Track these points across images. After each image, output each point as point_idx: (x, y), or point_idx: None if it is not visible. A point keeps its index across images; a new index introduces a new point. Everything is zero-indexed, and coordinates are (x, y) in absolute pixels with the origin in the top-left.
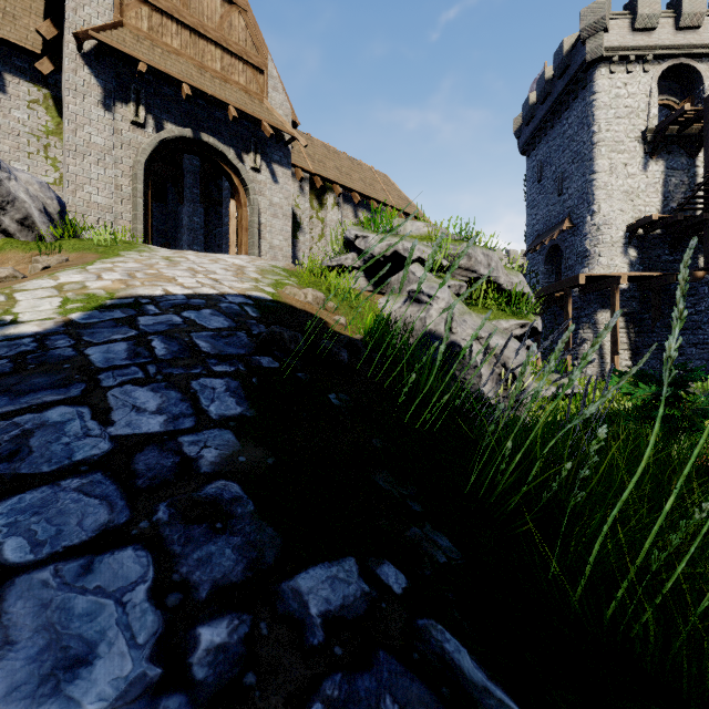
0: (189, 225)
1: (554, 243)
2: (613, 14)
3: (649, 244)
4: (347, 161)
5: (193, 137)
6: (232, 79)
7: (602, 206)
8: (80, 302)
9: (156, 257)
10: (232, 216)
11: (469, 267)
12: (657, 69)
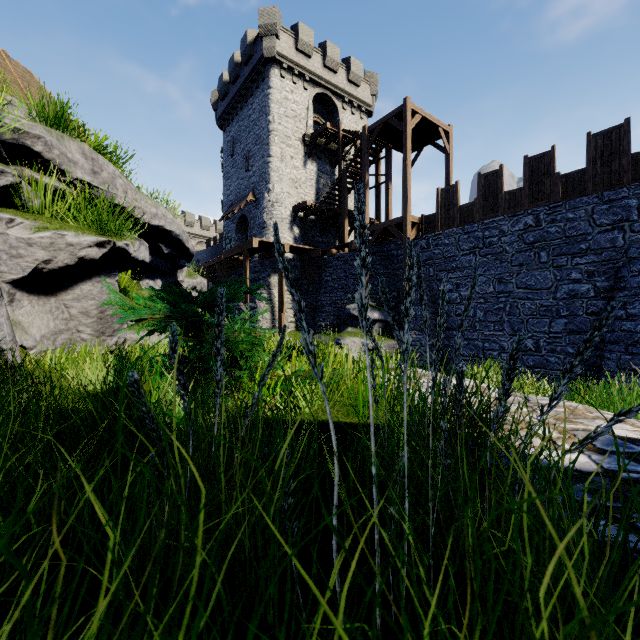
0: None
1: (243, 213)
2: (283, 27)
3: (308, 226)
4: None
5: None
6: None
7: (275, 186)
8: None
9: None
10: None
11: (49, 161)
12: (313, 90)
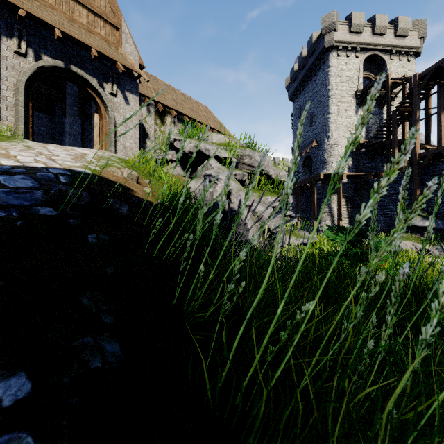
0: (70, 131)
1: (308, 154)
2: (339, 22)
3: (359, 157)
4: (181, 95)
5: (64, 67)
6: (95, 30)
7: (333, 133)
8: None
9: (19, 145)
10: (96, 125)
11: (250, 164)
12: (363, 56)
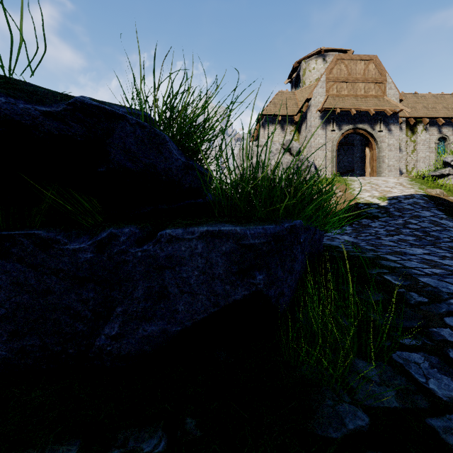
0: None
1: None
2: None
3: None
4: (431, 98)
5: (353, 128)
6: (369, 95)
7: None
8: (382, 199)
9: (365, 183)
10: (367, 155)
11: None
12: None
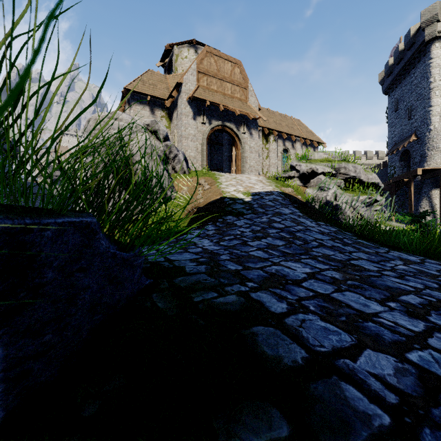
0: None
1: (405, 148)
2: None
3: None
4: (278, 116)
5: (222, 125)
6: (235, 96)
7: (436, 126)
8: (246, 194)
9: (231, 178)
10: (233, 154)
11: (345, 173)
12: None
